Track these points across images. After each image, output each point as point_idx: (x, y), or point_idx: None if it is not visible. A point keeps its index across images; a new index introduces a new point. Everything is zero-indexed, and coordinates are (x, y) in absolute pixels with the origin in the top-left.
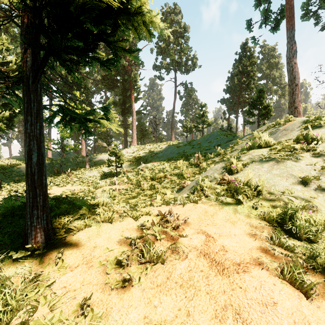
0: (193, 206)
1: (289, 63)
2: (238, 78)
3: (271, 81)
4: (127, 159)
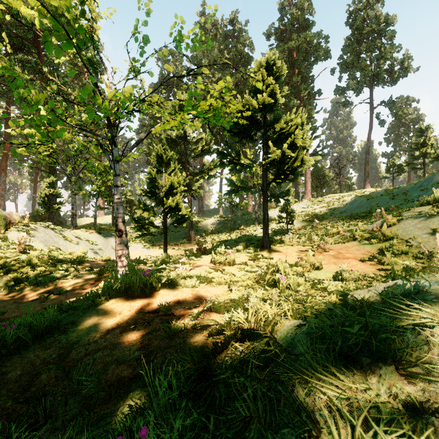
0: (341, 244)
1: None
2: None
3: None
4: (299, 215)
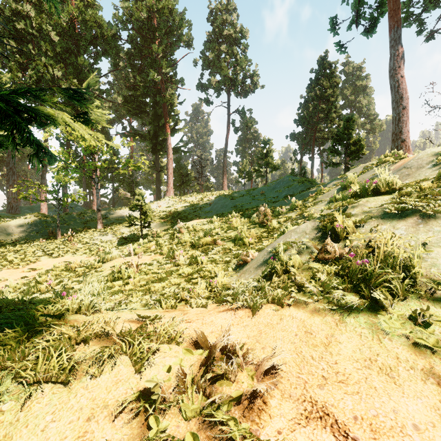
0: (274, 313)
1: (393, 76)
2: (314, 105)
3: (357, 111)
4: (159, 215)
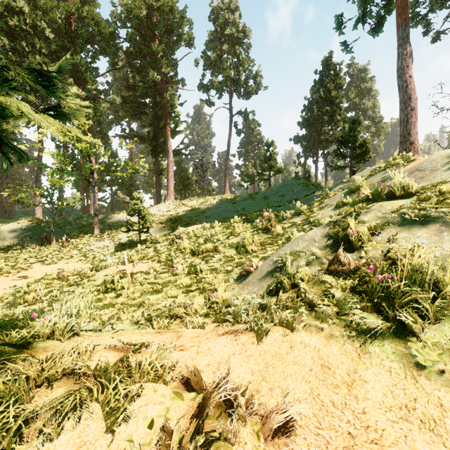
0: (283, 339)
1: (401, 76)
2: (318, 107)
3: (362, 113)
4: (159, 220)
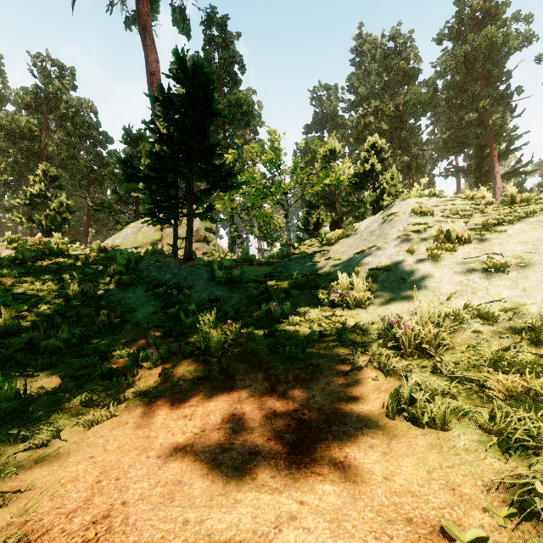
0: None
1: None
2: None
3: None
4: None
